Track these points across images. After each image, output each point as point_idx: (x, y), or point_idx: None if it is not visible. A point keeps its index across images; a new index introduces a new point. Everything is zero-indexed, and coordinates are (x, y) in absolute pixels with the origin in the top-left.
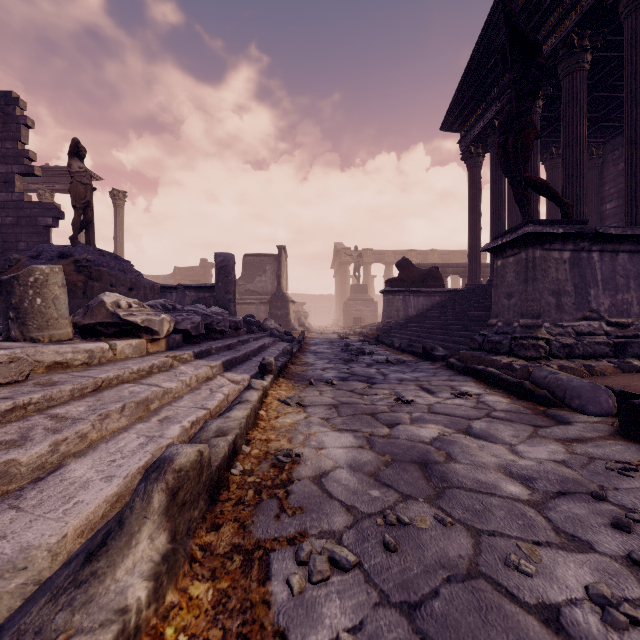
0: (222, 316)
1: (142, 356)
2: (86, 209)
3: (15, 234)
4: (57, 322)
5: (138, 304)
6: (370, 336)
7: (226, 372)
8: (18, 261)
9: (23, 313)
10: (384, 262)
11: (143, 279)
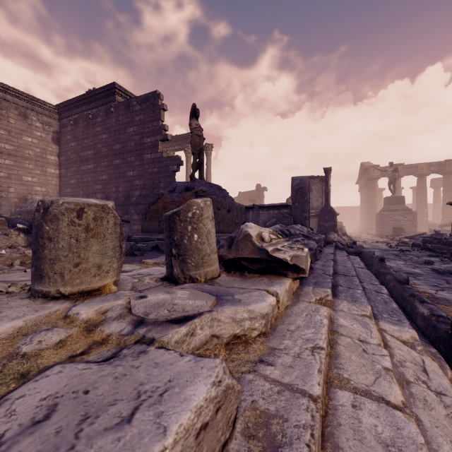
0: (309, 234)
1: (294, 302)
2: (200, 154)
3: (158, 178)
4: (209, 258)
5: (272, 234)
6: (437, 249)
7: (378, 320)
8: (162, 195)
9: (183, 250)
10: (416, 174)
11: (235, 203)
